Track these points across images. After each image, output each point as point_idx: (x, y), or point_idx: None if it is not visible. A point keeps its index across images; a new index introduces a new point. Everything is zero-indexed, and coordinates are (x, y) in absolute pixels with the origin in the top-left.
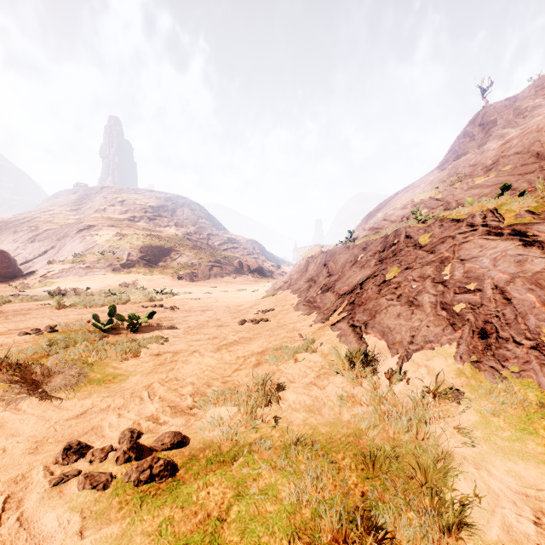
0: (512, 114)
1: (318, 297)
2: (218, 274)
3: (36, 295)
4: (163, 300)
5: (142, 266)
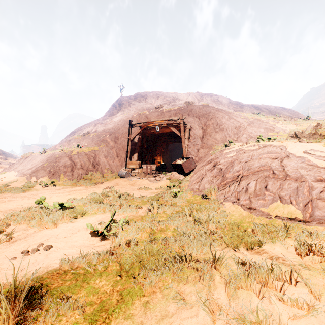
0: (127, 104)
1: (25, 172)
2: None
3: None
4: None
5: None
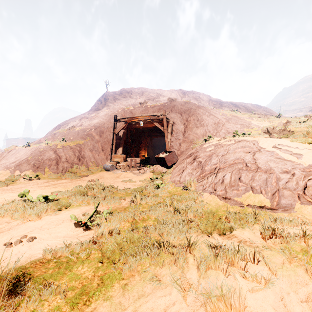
0: (113, 99)
1: (9, 166)
2: None
3: None
4: None
5: None
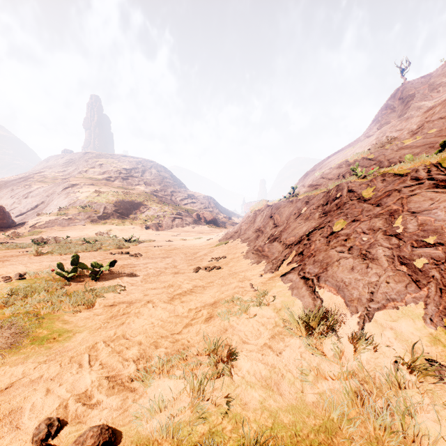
0: (427, 89)
1: (265, 246)
2: (179, 224)
3: (22, 242)
4: (130, 247)
5: (116, 218)
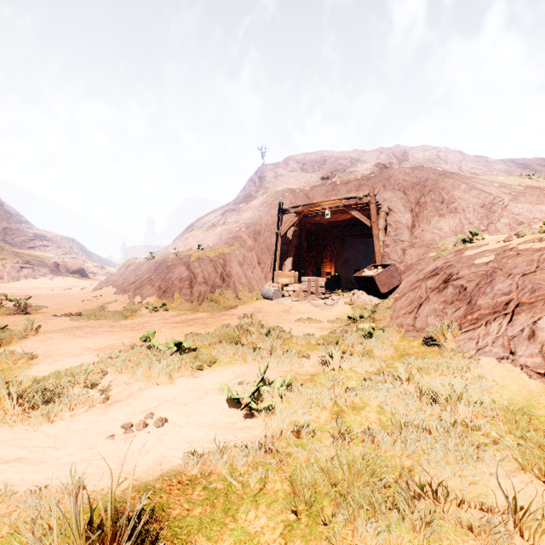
0: (273, 176)
1: (127, 288)
2: (30, 276)
3: None
4: None
5: None
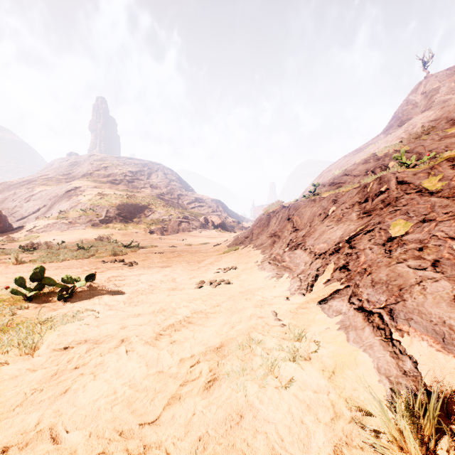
0: (454, 82)
1: (285, 255)
2: (186, 229)
3: (11, 248)
4: (128, 254)
5: (119, 222)
